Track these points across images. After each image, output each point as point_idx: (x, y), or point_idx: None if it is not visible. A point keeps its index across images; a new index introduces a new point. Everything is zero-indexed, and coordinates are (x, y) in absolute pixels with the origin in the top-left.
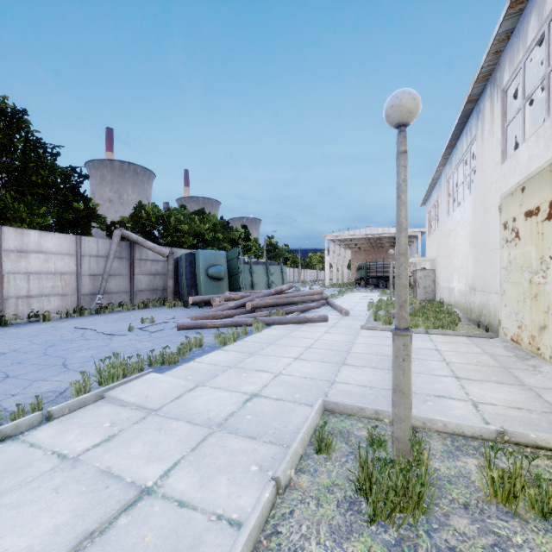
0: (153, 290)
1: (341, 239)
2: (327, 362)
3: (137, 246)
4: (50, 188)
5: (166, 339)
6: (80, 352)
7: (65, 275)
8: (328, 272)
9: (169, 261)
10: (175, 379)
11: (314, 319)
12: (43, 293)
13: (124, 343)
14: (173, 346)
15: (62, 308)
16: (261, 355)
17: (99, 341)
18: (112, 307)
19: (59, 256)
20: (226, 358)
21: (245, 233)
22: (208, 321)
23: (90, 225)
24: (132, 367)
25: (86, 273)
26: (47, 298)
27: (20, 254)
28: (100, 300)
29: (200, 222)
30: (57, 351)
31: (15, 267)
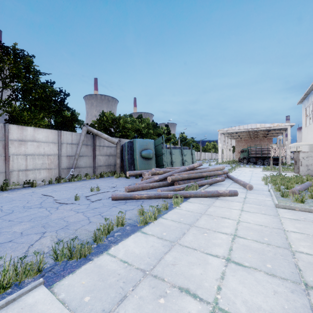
0: (108, 165)
1: (229, 132)
2: (276, 276)
3: (97, 137)
4: (44, 101)
5: (98, 211)
6: (19, 224)
7: (51, 156)
8: (220, 154)
9: (117, 147)
10: (60, 310)
11: (225, 194)
12: (36, 168)
13: (62, 214)
14: (99, 221)
15: (48, 177)
16: (183, 248)
17: (46, 211)
18: (80, 177)
19: (47, 144)
20: (143, 249)
21: (167, 129)
22: (136, 193)
23: (73, 125)
24: (21, 273)
25: (64, 155)
26: (39, 171)
27: (21, 142)
28: (72, 172)
29: (139, 123)
30: (3, 222)
31: (17, 151)
